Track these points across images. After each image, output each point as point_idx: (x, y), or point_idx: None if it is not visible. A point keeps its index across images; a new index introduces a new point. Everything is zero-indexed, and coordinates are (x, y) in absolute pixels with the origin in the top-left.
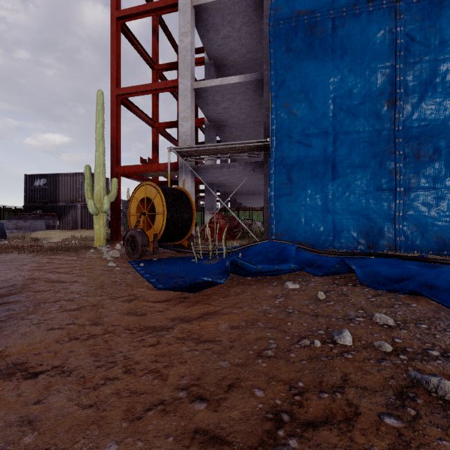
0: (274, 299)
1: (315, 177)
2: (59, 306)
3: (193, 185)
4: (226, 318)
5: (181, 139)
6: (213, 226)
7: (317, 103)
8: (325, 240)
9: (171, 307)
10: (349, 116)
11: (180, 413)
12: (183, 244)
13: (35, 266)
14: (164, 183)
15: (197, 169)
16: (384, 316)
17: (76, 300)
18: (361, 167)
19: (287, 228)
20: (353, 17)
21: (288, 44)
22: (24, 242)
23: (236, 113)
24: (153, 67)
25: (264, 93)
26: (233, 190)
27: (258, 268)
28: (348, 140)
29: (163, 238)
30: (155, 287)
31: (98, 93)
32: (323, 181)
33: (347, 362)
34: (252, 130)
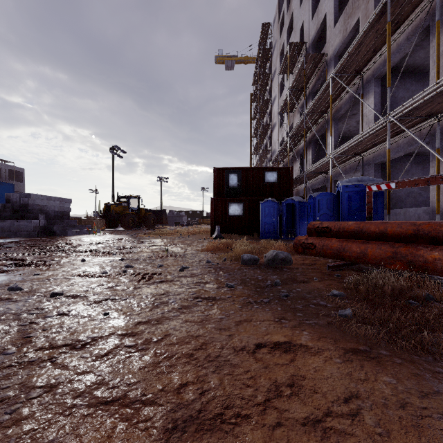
0: None
1: None
2: None
3: None
4: None
5: None
6: None
7: None
8: None
9: None
10: None
11: (143, 339)
12: None
13: None
14: None
15: None
16: None
17: None
18: None
19: None
20: None
21: None
22: None
23: None
24: None
25: None
26: None
27: None
28: None
29: None
30: None
31: None
32: None
33: None
34: None
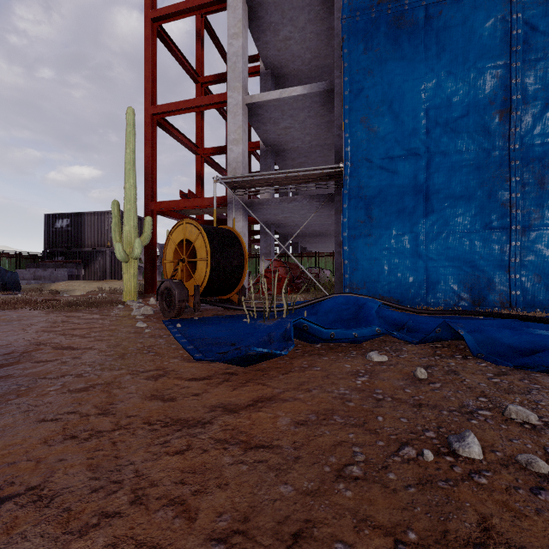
0: (355, 377)
1: (402, 212)
2: (61, 385)
3: (246, 224)
4: (288, 408)
5: (231, 167)
6: (270, 275)
7: (405, 117)
8: (415, 294)
9: (211, 388)
10: (447, 132)
11: None
12: (232, 298)
13: (46, 327)
14: (210, 222)
15: (250, 204)
16: (523, 408)
17: (85, 375)
18: (463, 199)
19: (365, 278)
20: (453, 3)
21: (367, 42)
22: (40, 296)
23: (299, 134)
24: (197, 79)
25: (335, 106)
26: (296, 231)
27: (330, 333)
28: (446, 164)
29: (206, 290)
30: (193, 358)
31: (128, 111)
32: (413, 218)
33: (482, 492)
34: (319, 156)
